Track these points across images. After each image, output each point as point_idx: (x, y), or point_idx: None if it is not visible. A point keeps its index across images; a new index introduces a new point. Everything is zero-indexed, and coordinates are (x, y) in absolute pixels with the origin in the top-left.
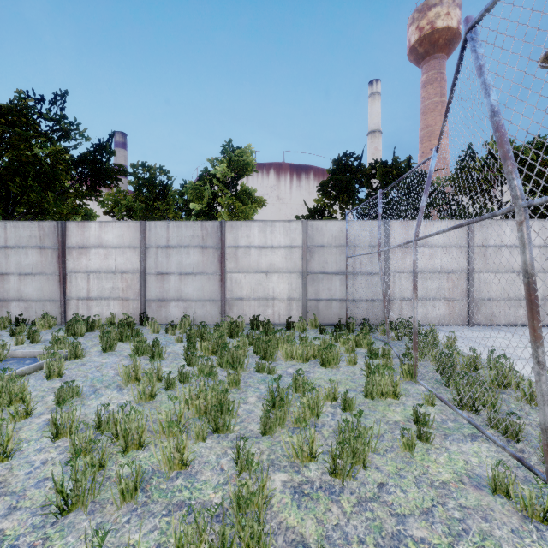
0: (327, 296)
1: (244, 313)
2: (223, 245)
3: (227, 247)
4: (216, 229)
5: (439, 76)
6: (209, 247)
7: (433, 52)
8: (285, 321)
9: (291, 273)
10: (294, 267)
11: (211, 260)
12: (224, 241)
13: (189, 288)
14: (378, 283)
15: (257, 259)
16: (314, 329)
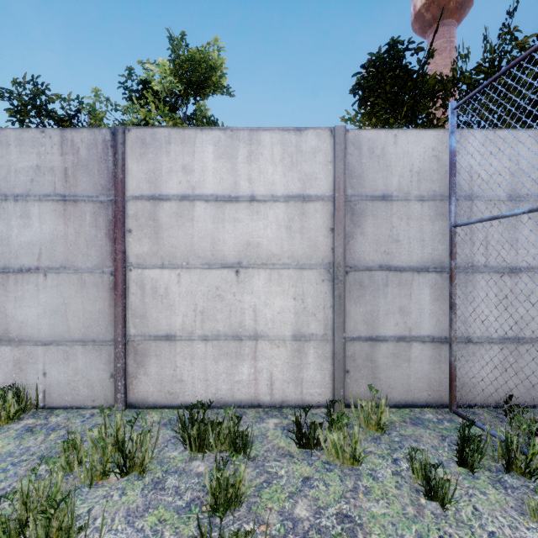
0: (398, 330)
1: (177, 376)
2: (120, 192)
3: (130, 197)
4: (100, 151)
5: (449, 45)
6: (82, 199)
7: (442, 18)
8: (287, 396)
9: (303, 269)
10: (310, 252)
11: (89, 234)
12: (122, 180)
13: (28, 310)
14: (532, 296)
15: (211, 232)
16: (376, 435)
